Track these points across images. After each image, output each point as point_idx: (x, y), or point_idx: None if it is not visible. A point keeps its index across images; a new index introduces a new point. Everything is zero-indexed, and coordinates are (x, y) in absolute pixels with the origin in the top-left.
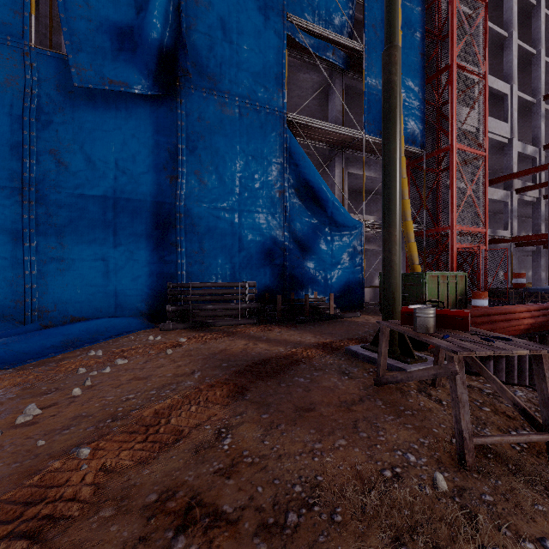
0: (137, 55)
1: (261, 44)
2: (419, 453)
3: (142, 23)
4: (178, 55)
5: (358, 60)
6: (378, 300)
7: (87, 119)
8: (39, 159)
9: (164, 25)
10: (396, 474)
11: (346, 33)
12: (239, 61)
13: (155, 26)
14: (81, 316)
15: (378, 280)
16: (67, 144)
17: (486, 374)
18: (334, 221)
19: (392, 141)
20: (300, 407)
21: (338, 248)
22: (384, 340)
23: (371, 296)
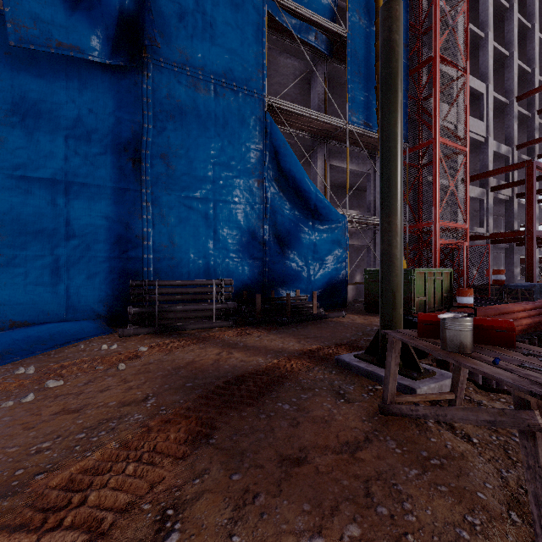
0: (93, 16)
1: (238, 18)
2: None
3: None
4: (143, 20)
5: (342, 47)
6: (361, 297)
7: (32, 88)
8: None
9: None
10: None
11: (328, 17)
12: (214, 35)
13: None
14: (24, 320)
15: (359, 277)
16: (5, 116)
17: None
18: (317, 214)
19: (393, 111)
20: (286, 457)
21: (321, 243)
22: (394, 356)
23: (354, 293)
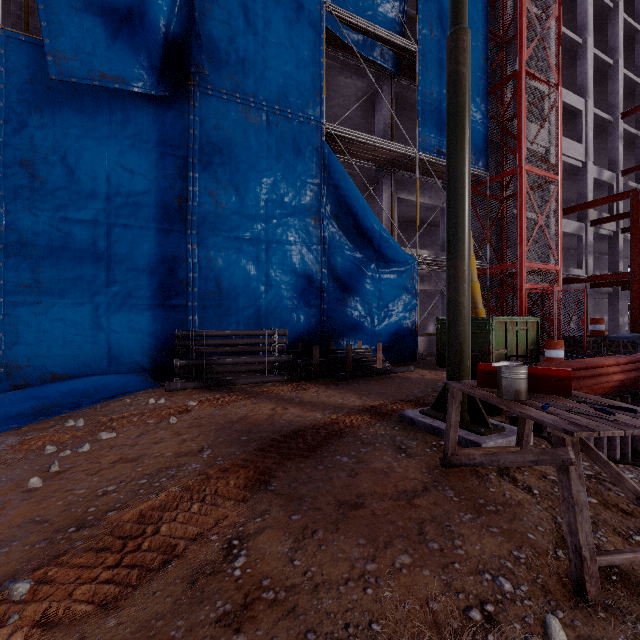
0: (137, 43)
1: (293, 37)
2: (515, 576)
3: (143, 4)
4: (190, 45)
5: (411, 63)
6: (434, 351)
7: (72, 123)
8: (8, 173)
9: (171, 8)
10: (488, 616)
11: (396, 30)
12: (266, 57)
13: (160, 8)
14: (64, 372)
15: (433, 327)
16: (45, 154)
17: (594, 454)
18: (382, 256)
19: (459, 149)
20: (344, 502)
21: (387, 288)
22: (455, 407)
23: (426, 346)
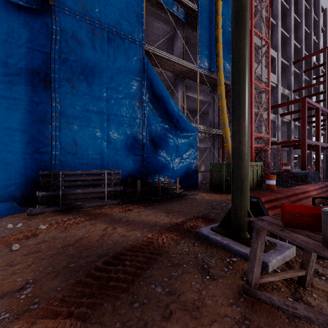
0: None
1: None
2: None
3: None
4: None
5: (194, 18)
6: (205, 181)
7: None
8: None
9: None
10: None
11: None
12: None
13: None
14: None
15: (203, 168)
16: None
17: None
18: (178, 126)
19: (242, 38)
20: None
21: (181, 145)
22: (260, 243)
23: (201, 178)
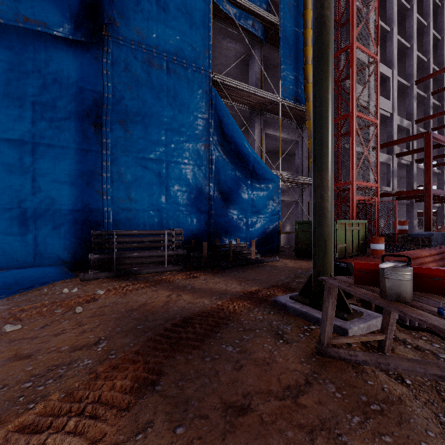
0: None
1: (187, 5)
2: None
3: None
4: (103, 2)
5: (275, 34)
6: (291, 244)
7: (1, 58)
8: None
9: None
10: None
11: (264, 8)
12: (167, 18)
13: None
14: None
15: (289, 227)
16: None
17: None
18: (254, 174)
19: (324, 79)
20: (231, 405)
21: (258, 198)
22: (331, 301)
23: (285, 241)
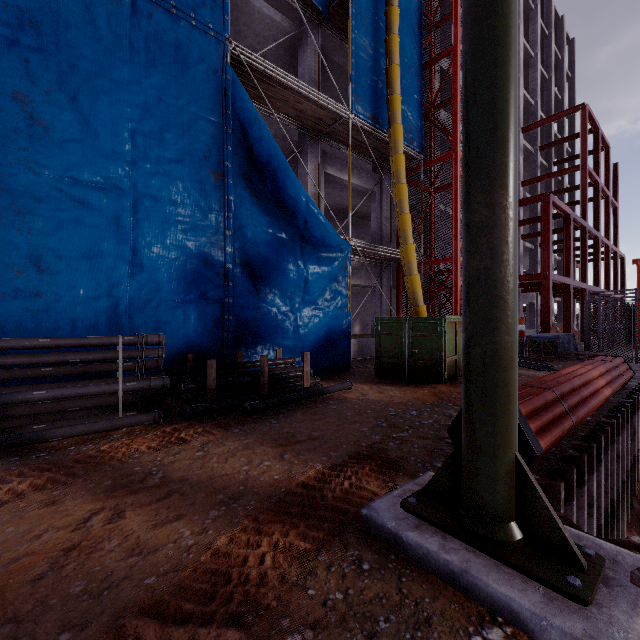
0: None
1: None
2: None
3: None
4: None
5: (341, 7)
6: (364, 355)
7: None
8: None
9: None
10: None
11: None
12: None
13: None
14: None
15: (358, 328)
16: None
17: None
18: (308, 235)
19: None
20: None
21: (314, 278)
22: None
23: (356, 350)
